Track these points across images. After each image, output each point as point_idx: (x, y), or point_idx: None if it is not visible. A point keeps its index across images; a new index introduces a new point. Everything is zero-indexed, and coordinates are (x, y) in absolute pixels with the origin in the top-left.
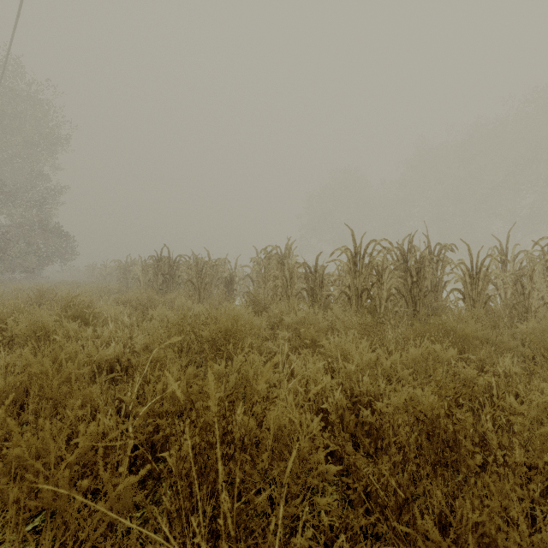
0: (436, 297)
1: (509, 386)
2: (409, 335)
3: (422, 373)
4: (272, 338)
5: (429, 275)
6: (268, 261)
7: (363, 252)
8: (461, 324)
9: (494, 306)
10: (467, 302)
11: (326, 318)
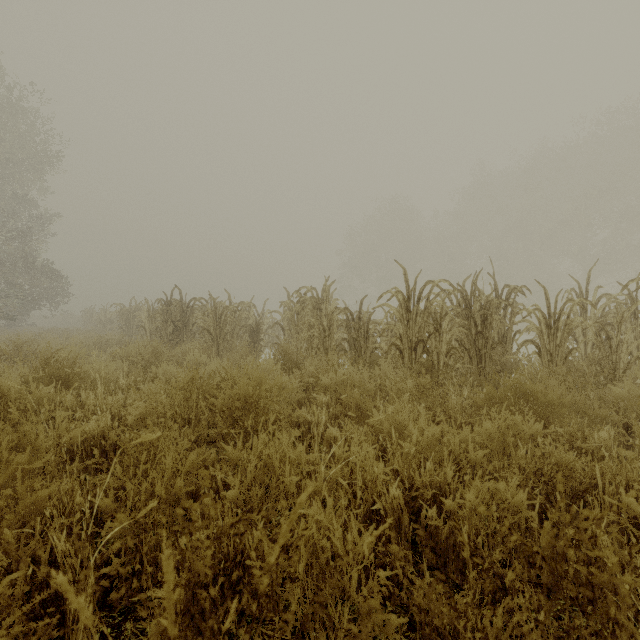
0: (505, 350)
1: (617, 474)
2: (479, 401)
3: (499, 453)
4: (306, 403)
5: (495, 323)
6: (302, 306)
7: (418, 295)
8: (541, 387)
9: (576, 361)
10: (543, 357)
11: (373, 377)
